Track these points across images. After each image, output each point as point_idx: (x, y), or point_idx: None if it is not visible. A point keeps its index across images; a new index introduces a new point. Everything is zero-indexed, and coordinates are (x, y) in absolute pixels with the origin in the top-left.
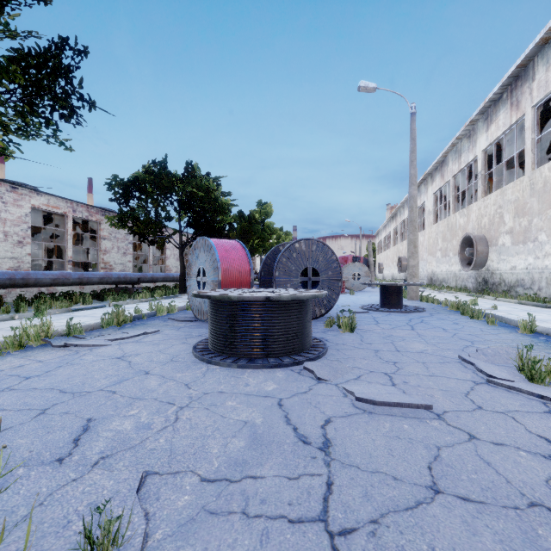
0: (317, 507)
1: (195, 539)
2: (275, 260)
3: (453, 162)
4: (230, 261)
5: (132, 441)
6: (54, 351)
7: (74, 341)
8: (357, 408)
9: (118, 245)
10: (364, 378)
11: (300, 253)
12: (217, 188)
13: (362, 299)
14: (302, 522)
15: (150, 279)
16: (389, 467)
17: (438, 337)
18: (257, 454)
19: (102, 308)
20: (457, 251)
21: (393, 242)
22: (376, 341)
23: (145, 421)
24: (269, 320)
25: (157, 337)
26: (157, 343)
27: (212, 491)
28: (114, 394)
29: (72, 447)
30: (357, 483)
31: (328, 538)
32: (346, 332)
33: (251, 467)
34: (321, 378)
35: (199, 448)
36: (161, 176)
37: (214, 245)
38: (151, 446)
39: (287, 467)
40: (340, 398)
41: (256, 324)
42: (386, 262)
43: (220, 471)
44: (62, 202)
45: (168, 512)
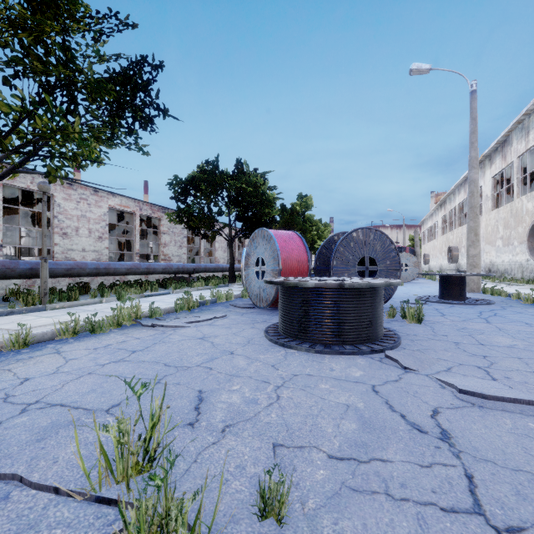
0: (466, 499)
1: (349, 513)
2: (329, 250)
3: (518, 141)
4: (289, 251)
5: (246, 413)
6: (145, 330)
7: (158, 322)
8: (463, 401)
9: (175, 239)
10: (456, 370)
11: (357, 242)
12: (264, 183)
13: (413, 290)
14: (457, 512)
15: (203, 269)
16: (533, 467)
17: (524, 332)
18: (374, 437)
19: (168, 295)
20: (524, 239)
21: (442, 231)
22: (451, 333)
23: (250, 396)
24: (344, 307)
25: (226, 321)
26: (228, 326)
27: (344, 468)
28: (211, 370)
29: (196, 414)
30: (502, 479)
31: (495, 533)
32: (412, 323)
33: (374, 450)
34: (408, 367)
35: (312, 426)
36: (213, 175)
37: (274, 236)
38: (266, 420)
39: (413, 453)
40: (438, 389)
41: (331, 310)
42: (433, 252)
43: (344, 450)
44: (131, 202)
45: (310, 483)
